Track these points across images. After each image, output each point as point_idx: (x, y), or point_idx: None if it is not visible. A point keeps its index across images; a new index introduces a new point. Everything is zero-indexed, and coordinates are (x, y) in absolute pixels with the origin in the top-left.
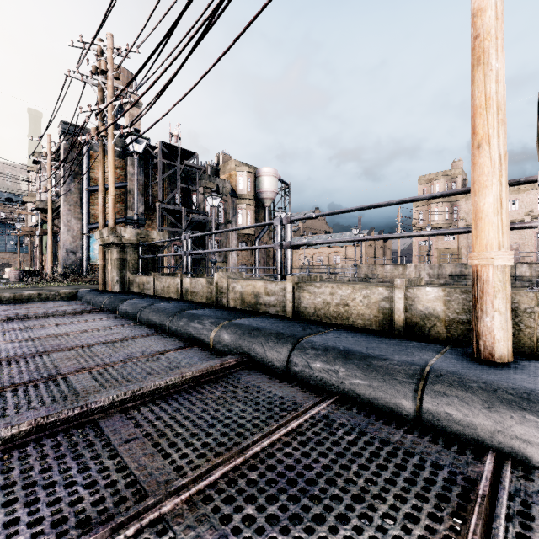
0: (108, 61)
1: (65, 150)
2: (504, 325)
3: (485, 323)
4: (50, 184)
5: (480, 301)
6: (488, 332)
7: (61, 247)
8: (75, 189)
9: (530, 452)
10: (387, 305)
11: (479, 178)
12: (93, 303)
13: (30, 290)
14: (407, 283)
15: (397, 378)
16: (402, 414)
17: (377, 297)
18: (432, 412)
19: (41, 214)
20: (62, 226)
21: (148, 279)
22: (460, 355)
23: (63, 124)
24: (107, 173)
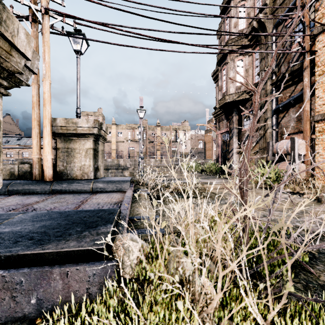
0: None
1: None
2: (38, 171)
3: (34, 171)
4: None
5: (33, 166)
6: (35, 173)
7: None
8: None
9: (28, 191)
10: (13, 170)
11: (33, 136)
12: None
13: None
14: (20, 163)
15: (3, 185)
16: (3, 193)
17: (9, 168)
18: (10, 190)
19: None
20: None
21: None
22: (28, 180)
23: None
24: None
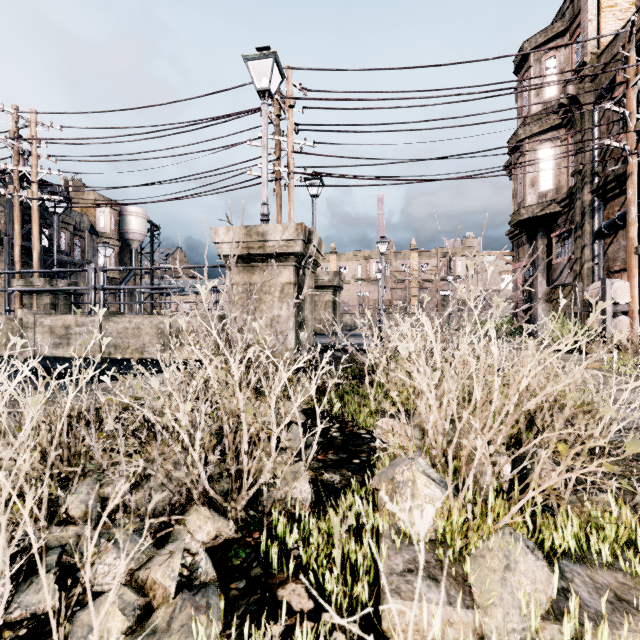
0: (33, 133)
1: None
2: None
3: None
4: None
5: None
6: None
7: None
8: None
9: None
10: None
11: None
12: None
13: None
14: None
15: None
16: None
17: None
18: None
19: None
20: None
21: None
22: None
23: None
24: None
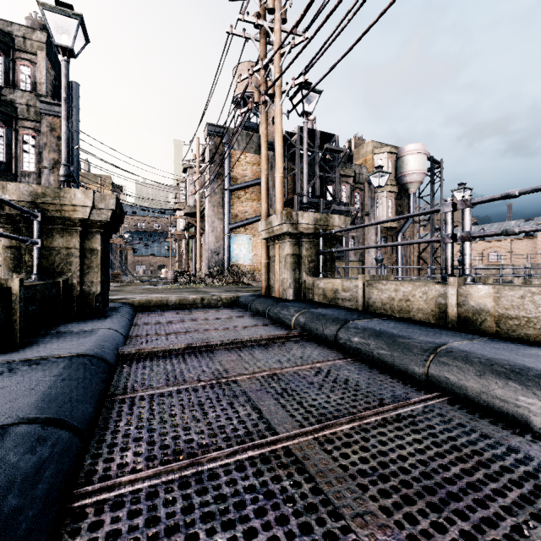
0: None
1: (209, 152)
2: None
3: None
4: (198, 186)
5: None
6: None
7: (206, 248)
8: (218, 189)
9: None
10: None
11: None
12: (269, 316)
13: (188, 292)
14: None
15: None
16: None
17: None
18: None
19: (189, 218)
20: (207, 228)
21: (347, 283)
22: None
23: (208, 126)
24: (244, 171)
